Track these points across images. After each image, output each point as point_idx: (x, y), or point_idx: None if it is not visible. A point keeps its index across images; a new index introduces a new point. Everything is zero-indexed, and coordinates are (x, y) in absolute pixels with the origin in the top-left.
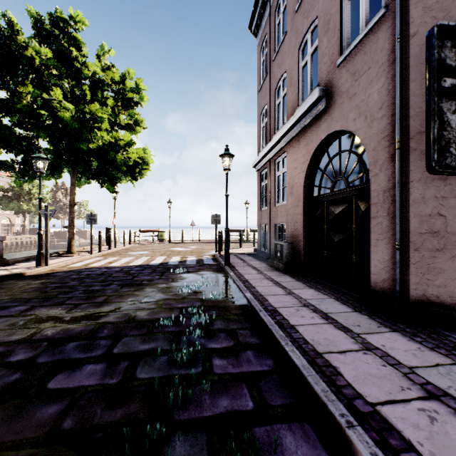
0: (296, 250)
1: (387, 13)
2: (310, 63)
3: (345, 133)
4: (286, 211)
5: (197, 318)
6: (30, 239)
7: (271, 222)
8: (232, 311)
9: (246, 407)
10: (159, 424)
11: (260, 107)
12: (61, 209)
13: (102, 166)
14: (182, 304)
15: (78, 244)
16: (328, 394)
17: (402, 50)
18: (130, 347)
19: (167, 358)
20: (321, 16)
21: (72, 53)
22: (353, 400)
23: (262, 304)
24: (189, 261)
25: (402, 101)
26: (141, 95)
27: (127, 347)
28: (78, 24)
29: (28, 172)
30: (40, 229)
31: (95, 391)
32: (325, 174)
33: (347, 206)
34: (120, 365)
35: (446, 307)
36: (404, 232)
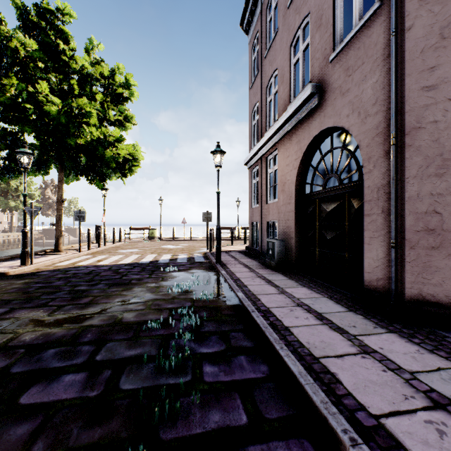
0: (287, 248)
1: (381, 7)
2: (302, 60)
3: (338, 130)
4: (277, 209)
5: (187, 319)
6: (17, 237)
7: (262, 220)
8: (224, 311)
9: (240, 421)
10: (142, 446)
11: (251, 104)
12: (50, 206)
13: (91, 162)
14: (171, 305)
15: (67, 241)
16: (328, 406)
17: (397, 44)
18: (115, 353)
19: (154, 365)
20: (314, 12)
21: (59, 46)
22: (355, 412)
23: (255, 304)
24: (180, 259)
25: (397, 96)
26: (131, 90)
27: (112, 353)
28: (65, 16)
29: (14, 168)
30: (24, 226)
31: (73, 406)
32: (317, 172)
33: (339, 203)
34: (103, 375)
35: (442, 306)
36: (399, 230)
